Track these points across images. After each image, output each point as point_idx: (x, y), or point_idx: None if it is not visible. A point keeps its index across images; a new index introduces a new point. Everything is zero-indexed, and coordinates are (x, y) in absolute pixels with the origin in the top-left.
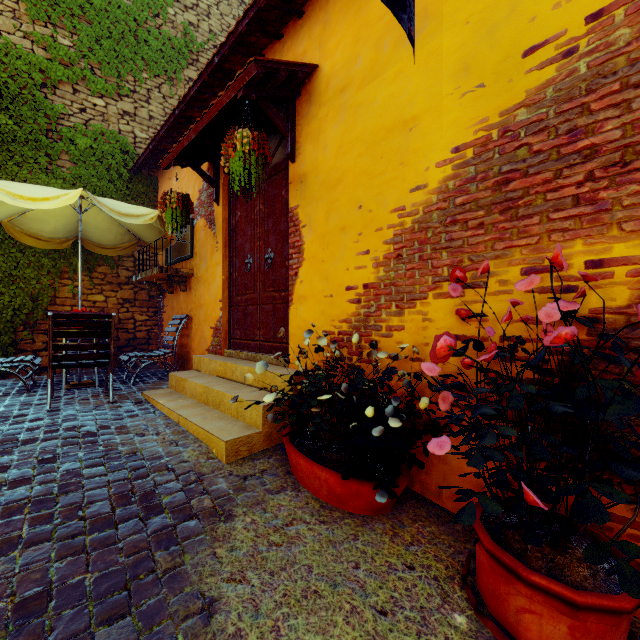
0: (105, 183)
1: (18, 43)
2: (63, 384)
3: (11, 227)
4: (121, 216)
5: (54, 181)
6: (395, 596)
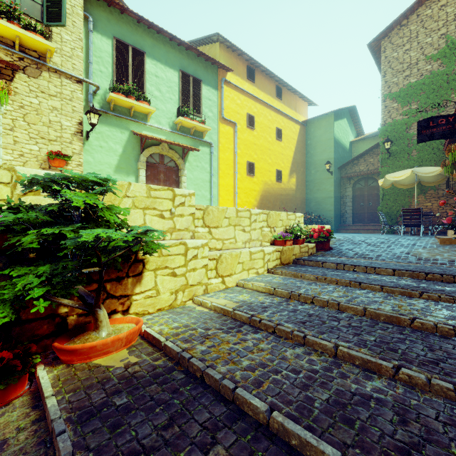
0: (431, 155)
1: (398, 119)
2: (409, 233)
3: (395, 183)
4: (426, 174)
5: (410, 162)
6: (452, 256)
